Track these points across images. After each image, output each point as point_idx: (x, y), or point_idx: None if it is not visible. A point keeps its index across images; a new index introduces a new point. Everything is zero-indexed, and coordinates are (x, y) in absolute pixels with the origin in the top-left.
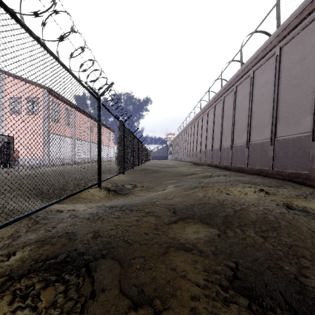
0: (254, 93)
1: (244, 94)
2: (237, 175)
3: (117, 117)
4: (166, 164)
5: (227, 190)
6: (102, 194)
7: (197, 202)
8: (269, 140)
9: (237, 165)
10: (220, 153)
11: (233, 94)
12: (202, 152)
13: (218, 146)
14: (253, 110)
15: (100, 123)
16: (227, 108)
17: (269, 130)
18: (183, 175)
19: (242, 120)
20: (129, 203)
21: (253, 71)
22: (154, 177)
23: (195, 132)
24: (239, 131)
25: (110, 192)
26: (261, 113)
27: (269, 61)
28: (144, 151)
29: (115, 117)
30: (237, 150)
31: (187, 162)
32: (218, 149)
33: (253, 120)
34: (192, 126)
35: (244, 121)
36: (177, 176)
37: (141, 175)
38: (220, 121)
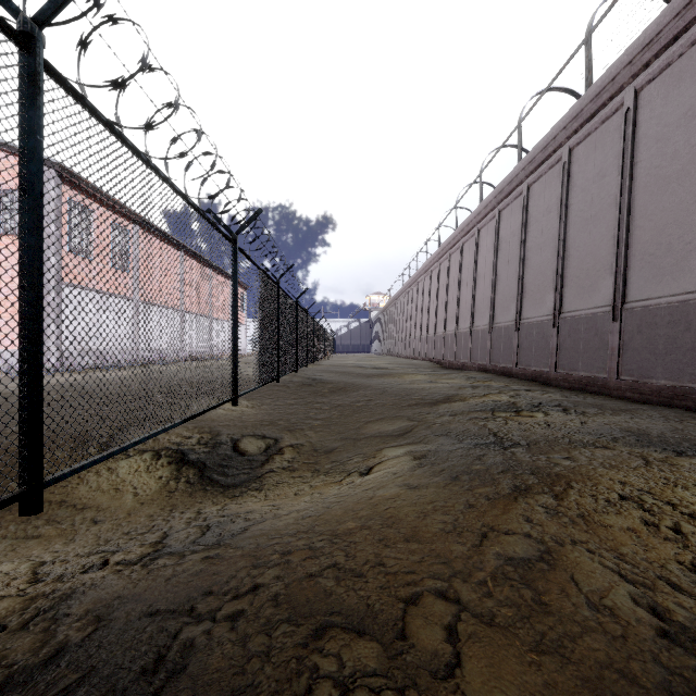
0: (638, 157)
1: (599, 166)
2: (603, 407)
3: (214, 218)
4: (368, 365)
5: None
6: (151, 481)
7: None
8: None
9: (579, 371)
10: (517, 337)
11: (559, 172)
12: (460, 335)
13: (511, 319)
14: (635, 208)
15: (36, 169)
16: (538, 213)
17: None
18: (425, 404)
19: (593, 241)
20: (148, 669)
21: (634, 89)
22: (338, 407)
23: (440, 286)
24: (584, 274)
25: (183, 471)
26: (669, 212)
27: None
28: (316, 334)
29: (183, 196)
30: (577, 328)
31: (420, 359)
32: (512, 327)
33: (638, 236)
34: (432, 273)
35: (601, 243)
36: (406, 406)
37: (302, 402)
38: (517, 251)
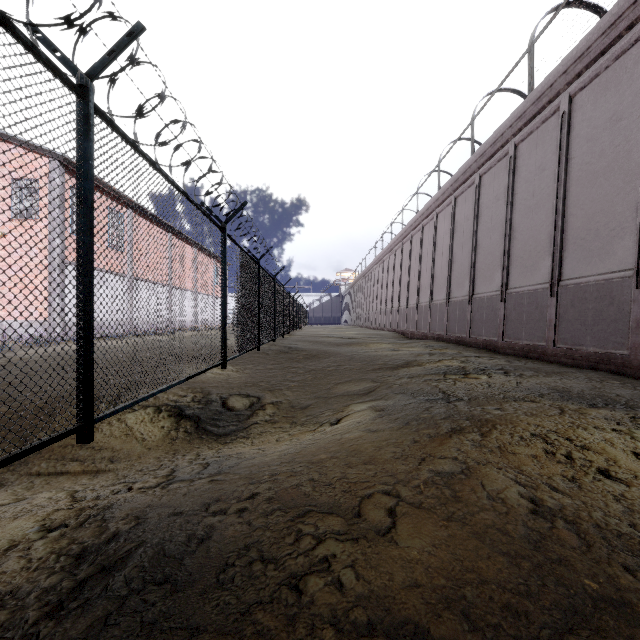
0: (572, 154)
1: (540, 161)
2: (539, 370)
3: (207, 209)
4: (339, 335)
5: (586, 448)
6: (155, 431)
7: (559, 602)
8: (630, 272)
9: (523, 340)
10: (470, 310)
11: (506, 164)
12: (421, 308)
13: (465, 294)
14: (570, 199)
15: (89, 186)
16: (488, 200)
17: (629, 247)
18: (387, 369)
19: (535, 226)
20: (184, 539)
21: (569, 95)
22: (312, 371)
23: (403, 264)
24: (527, 255)
25: (182, 423)
26: (597, 202)
27: (624, 58)
28: (291, 307)
29: (185, 195)
30: (521, 302)
31: (385, 330)
32: (465, 301)
33: (572, 223)
34: (396, 252)
35: (541, 228)
36: (371, 370)
37: (280, 367)
38: (470, 234)
